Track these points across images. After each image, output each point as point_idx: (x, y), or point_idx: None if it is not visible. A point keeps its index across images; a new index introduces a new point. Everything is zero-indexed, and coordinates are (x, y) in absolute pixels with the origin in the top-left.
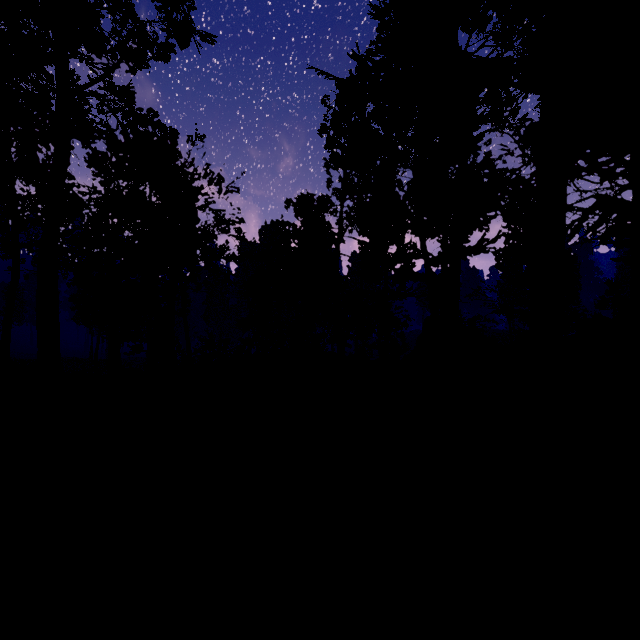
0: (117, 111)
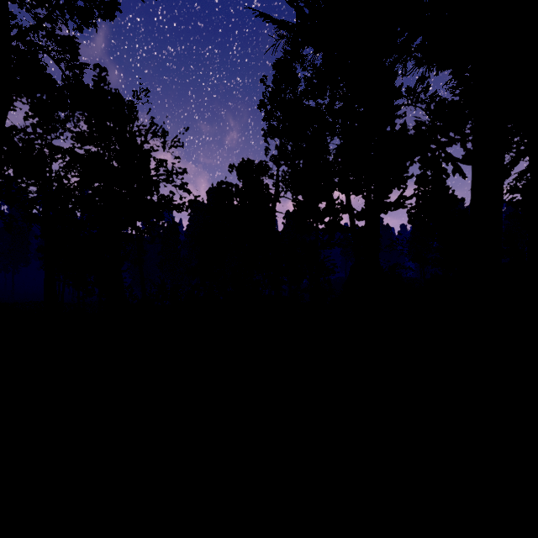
0: (60, 60)
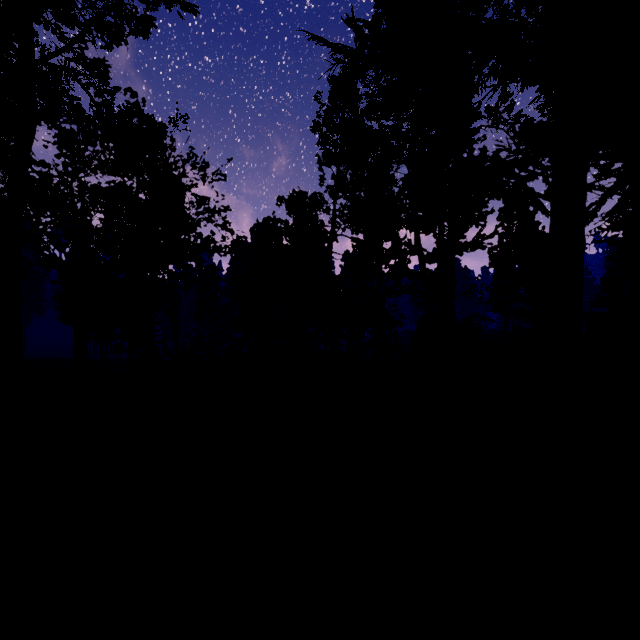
0: (89, 86)
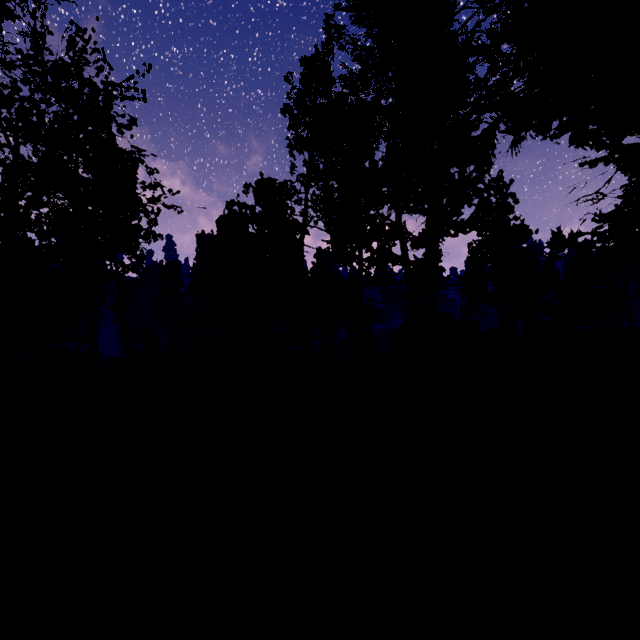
0: None
